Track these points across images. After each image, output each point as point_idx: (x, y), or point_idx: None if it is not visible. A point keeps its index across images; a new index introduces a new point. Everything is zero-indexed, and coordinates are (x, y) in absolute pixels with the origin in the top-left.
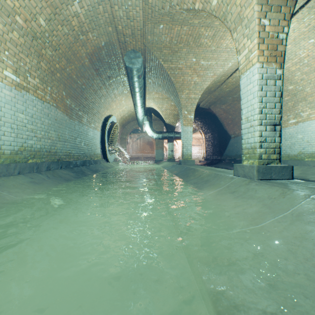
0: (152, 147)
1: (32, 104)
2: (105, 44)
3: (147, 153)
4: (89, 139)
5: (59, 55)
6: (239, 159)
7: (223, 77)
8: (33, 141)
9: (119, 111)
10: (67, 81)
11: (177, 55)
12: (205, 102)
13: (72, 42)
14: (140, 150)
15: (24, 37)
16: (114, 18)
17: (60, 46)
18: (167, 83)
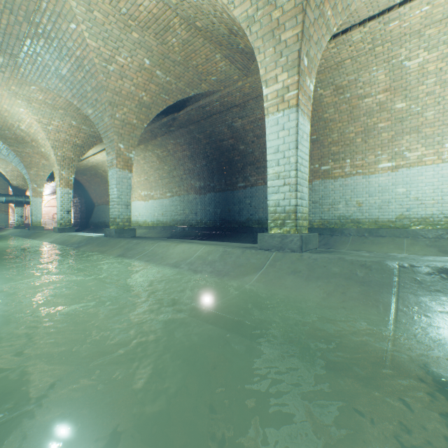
0: None
1: None
2: None
3: None
4: None
5: None
6: (101, 225)
7: None
8: None
9: None
10: None
11: (25, 145)
12: None
13: None
14: None
15: None
16: None
17: None
18: (14, 158)
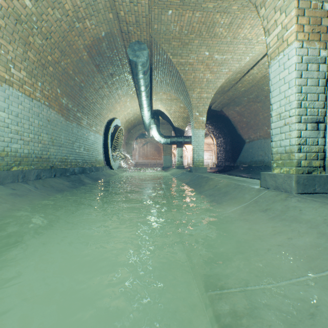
0: (159, 153)
1: (17, 100)
2: (105, 35)
3: (155, 159)
4: (89, 143)
5: (51, 46)
6: (255, 165)
7: (239, 74)
8: (18, 145)
9: (124, 114)
10: (62, 77)
11: (188, 48)
12: (217, 103)
13: (66, 30)
14: (147, 157)
15: (5, 18)
16: (115, 2)
17: (51, 34)
18: (176, 81)
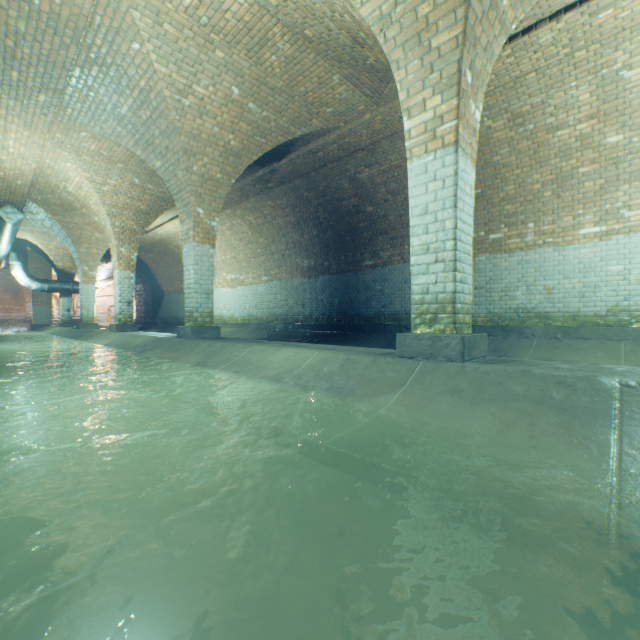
0: (20, 298)
1: None
2: None
3: (6, 310)
4: None
5: None
6: (173, 322)
7: None
8: None
9: None
10: None
11: (73, 213)
12: None
13: None
14: None
15: None
16: None
17: None
18: (59, 231)
